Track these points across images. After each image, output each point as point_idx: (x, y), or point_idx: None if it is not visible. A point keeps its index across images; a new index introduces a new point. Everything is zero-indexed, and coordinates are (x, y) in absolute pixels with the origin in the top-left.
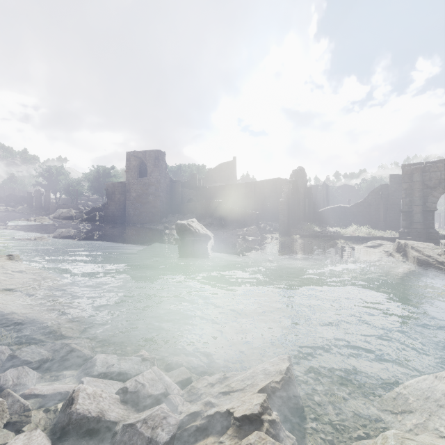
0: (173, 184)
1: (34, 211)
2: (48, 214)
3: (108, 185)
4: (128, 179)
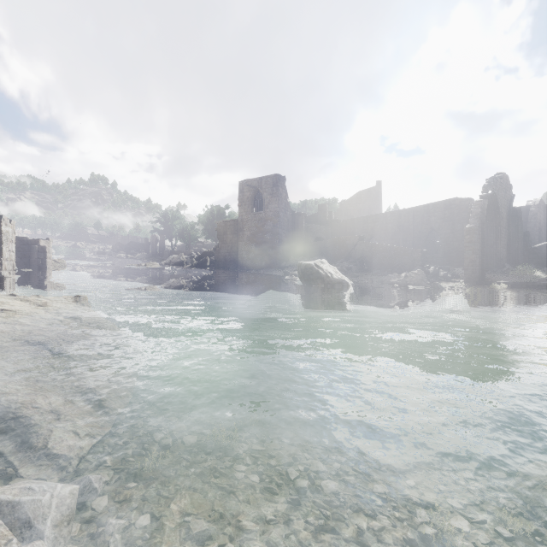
0: (295, 218)
1: (150, 258)
2: (162, 261)
3: (219, 225)
4: (241, 215)
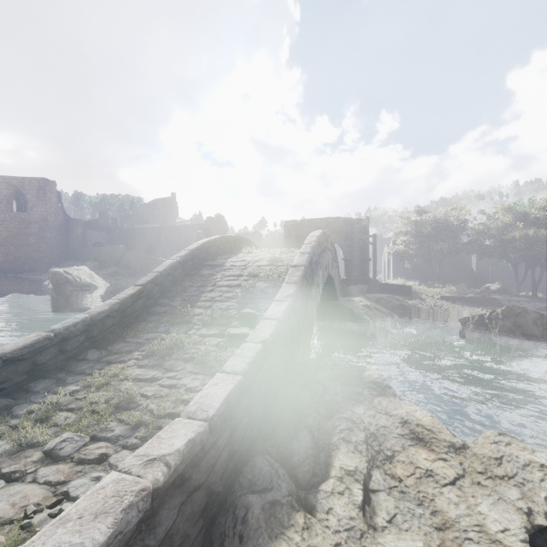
0: (70, 223)
1: None
2: None
3: None
4: None
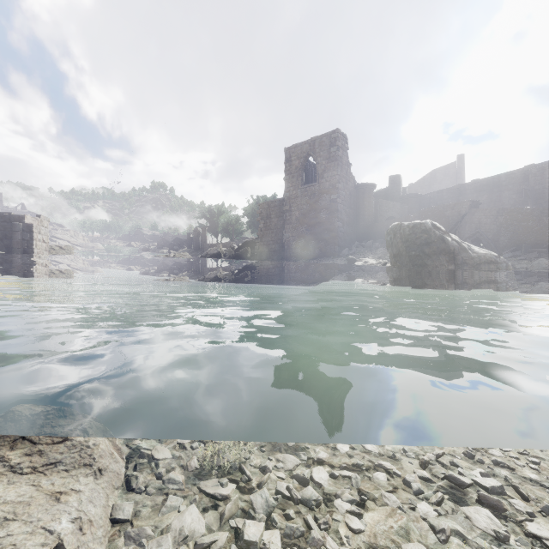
0: (360, 191)
1: (191, 253)
2: None
3: (261, 207)
4: (288, 191)
